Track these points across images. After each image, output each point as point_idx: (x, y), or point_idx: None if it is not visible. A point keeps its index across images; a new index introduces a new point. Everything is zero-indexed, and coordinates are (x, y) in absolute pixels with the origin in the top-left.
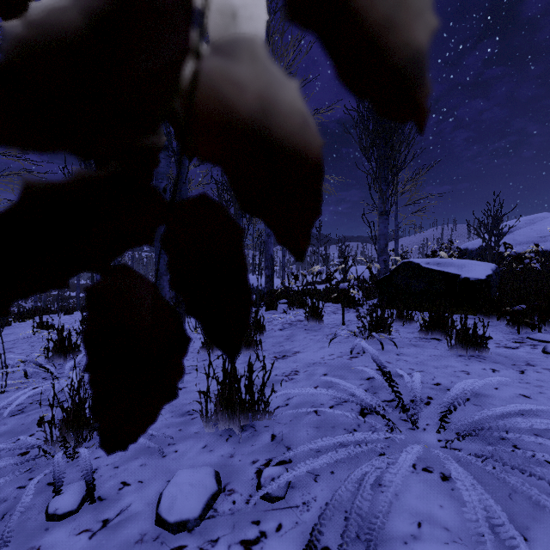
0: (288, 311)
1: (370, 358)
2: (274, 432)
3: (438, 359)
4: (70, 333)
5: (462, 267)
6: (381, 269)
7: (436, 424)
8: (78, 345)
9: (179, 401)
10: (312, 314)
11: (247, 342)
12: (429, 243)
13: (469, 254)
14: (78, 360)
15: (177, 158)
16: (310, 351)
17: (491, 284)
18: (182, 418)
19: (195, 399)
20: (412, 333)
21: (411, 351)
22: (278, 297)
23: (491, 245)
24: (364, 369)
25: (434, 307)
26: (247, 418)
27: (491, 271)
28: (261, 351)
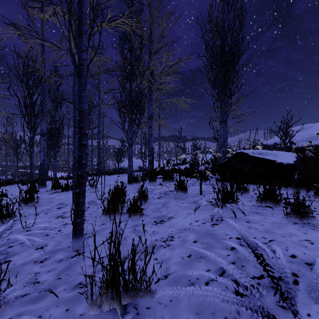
0: (163, 183)
1: (228, 226)
2: (155, 318)
3: (280, 227)
4: (7, 203)
5: (276, 156)
6: (221, 156)
7: (318, 315)
8: (14, 211)
9: (75, 269)
10: (179, 187)
11: (135, 210)
12: (245, 141)
13: (268, 147)
14: (8, 225)
15: (78, 70)
16: (180, 216)
17: (296, 167)
18: (73, 292)
19: (89, 266)
20: (250, 202)
21: (256, 219)
22: (156, 174)
23: (285, 142)
24: (233, 246)
25: (258, 181)
26: (130, 296)
27: (296, 158)
28: (145, 216)
